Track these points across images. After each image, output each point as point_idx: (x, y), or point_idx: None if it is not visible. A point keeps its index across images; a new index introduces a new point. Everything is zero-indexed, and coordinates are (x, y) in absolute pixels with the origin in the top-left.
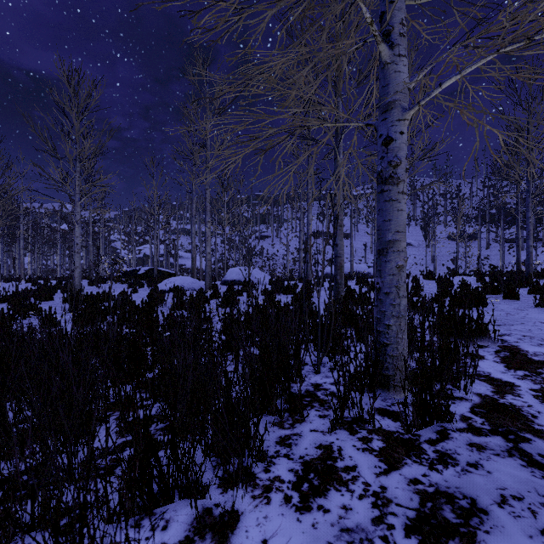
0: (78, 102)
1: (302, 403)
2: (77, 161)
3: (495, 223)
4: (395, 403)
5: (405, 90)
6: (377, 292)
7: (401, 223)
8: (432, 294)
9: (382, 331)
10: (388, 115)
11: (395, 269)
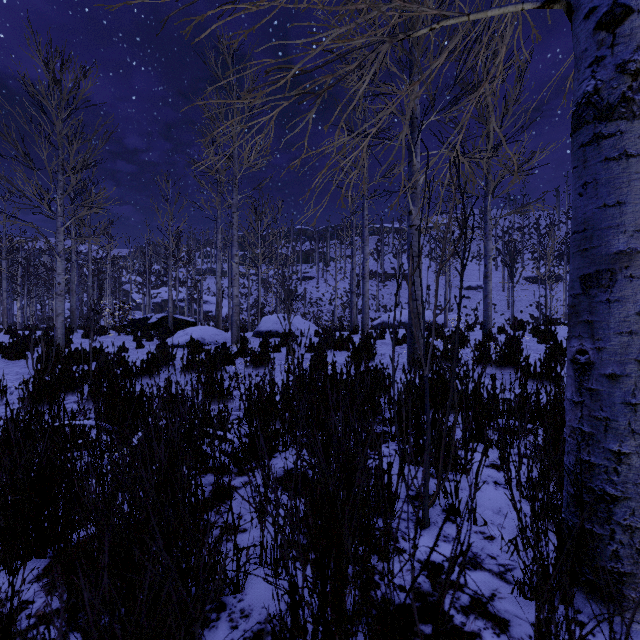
0: (61, 94)
1: None
2: (60, 173)
3: None
4: None
5: None
6: (581, 373)
7: None
8: (545, 352)
9: (601, 466)
10: None
11: (636, 320)
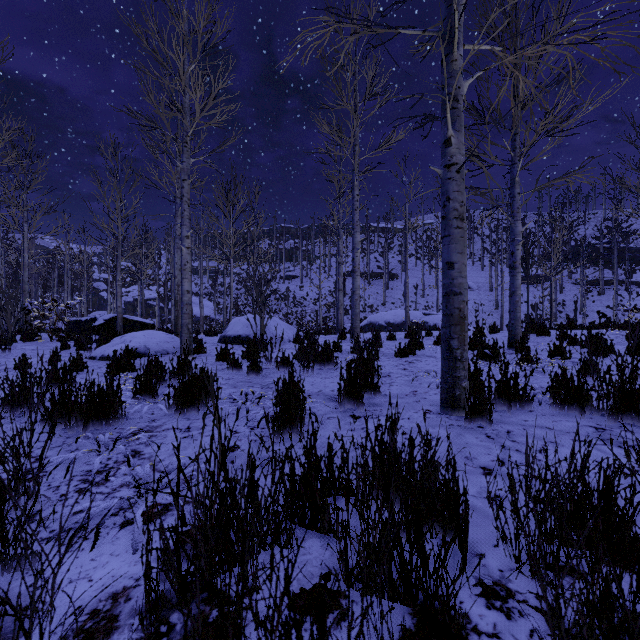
0: None
1: None
2: None
3: (572, 262)
4: None
5: None
6: None
7: None
8: None
9: None
10: None
11: None
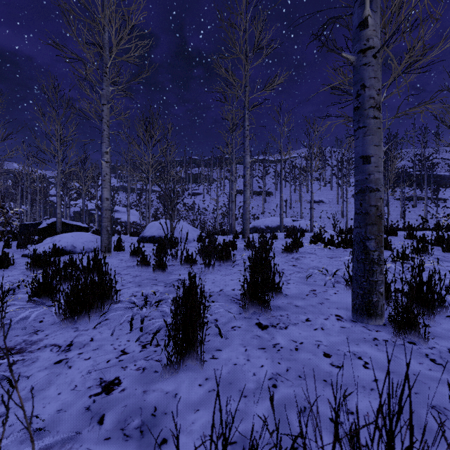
0: None
1: None
2: None
3: (395, 184)
4: None
5: None
6: None
7: None
8: None
9: None
10: None
11: None
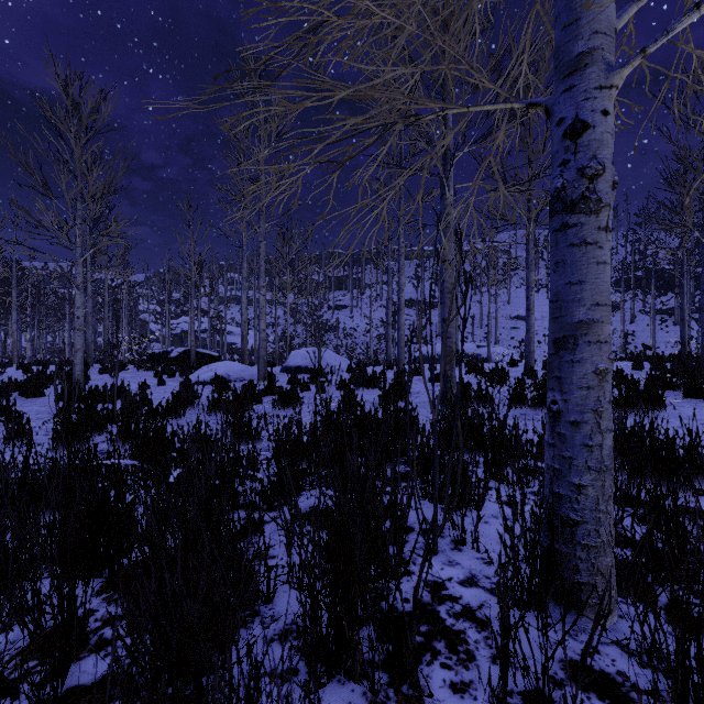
0: (80, 119)
1: (417, 665)
2: (79, 202)
3: (642, 290)
4: (632, 691)
5: (610, 30)
6: (554, 420)
7: (604, 289)
8: None
9: (566, 496)
10: (578, 78)
11: (592, 378)
